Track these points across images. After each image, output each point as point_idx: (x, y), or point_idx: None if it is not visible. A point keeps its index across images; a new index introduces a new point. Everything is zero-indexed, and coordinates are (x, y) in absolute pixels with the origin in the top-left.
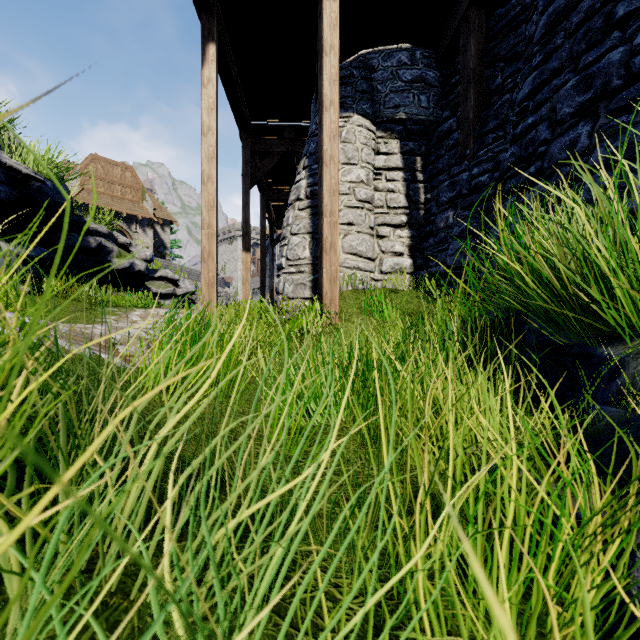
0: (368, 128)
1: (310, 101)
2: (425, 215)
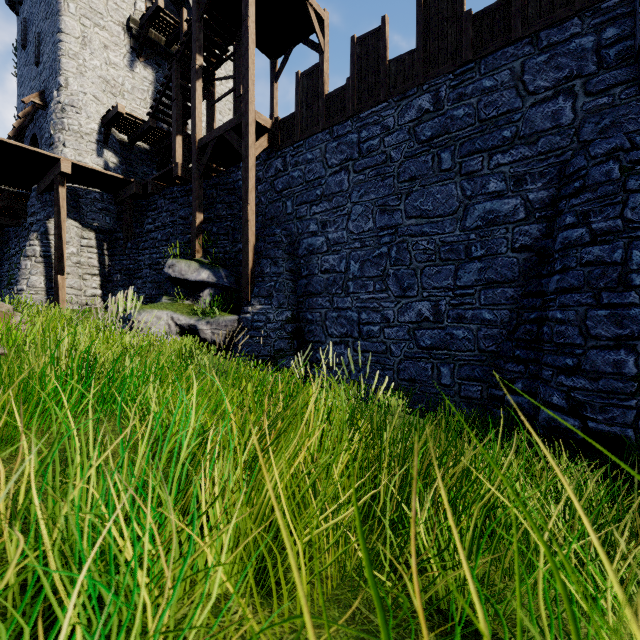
0: (78, 227)
1: (31, 186)
2: (109, 271)
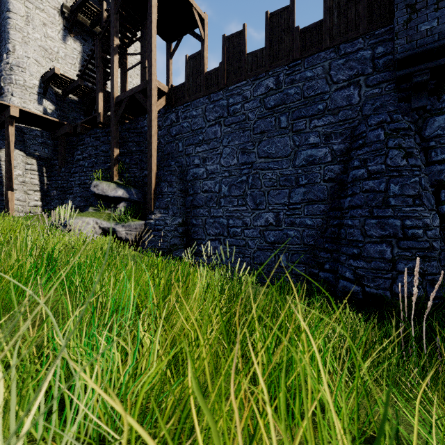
0: (23, 155)
1: None
2: (47, 188)
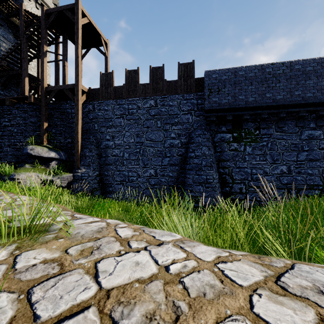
0: None
1: None
2: None
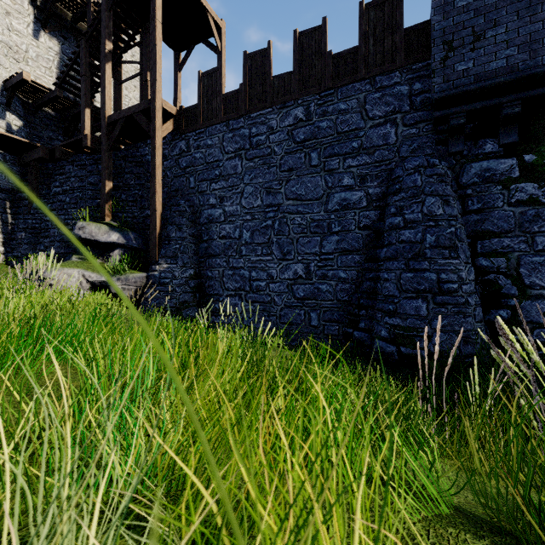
0: None
1: None
2: (12, 229)
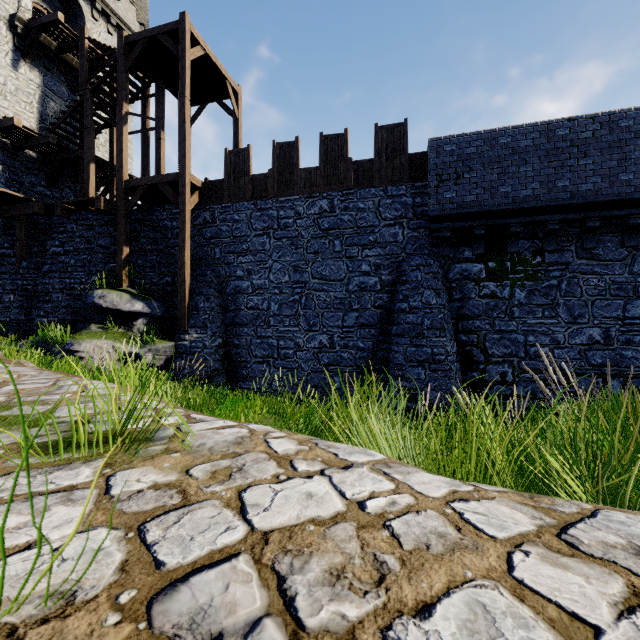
0: None
1: None
2: None
